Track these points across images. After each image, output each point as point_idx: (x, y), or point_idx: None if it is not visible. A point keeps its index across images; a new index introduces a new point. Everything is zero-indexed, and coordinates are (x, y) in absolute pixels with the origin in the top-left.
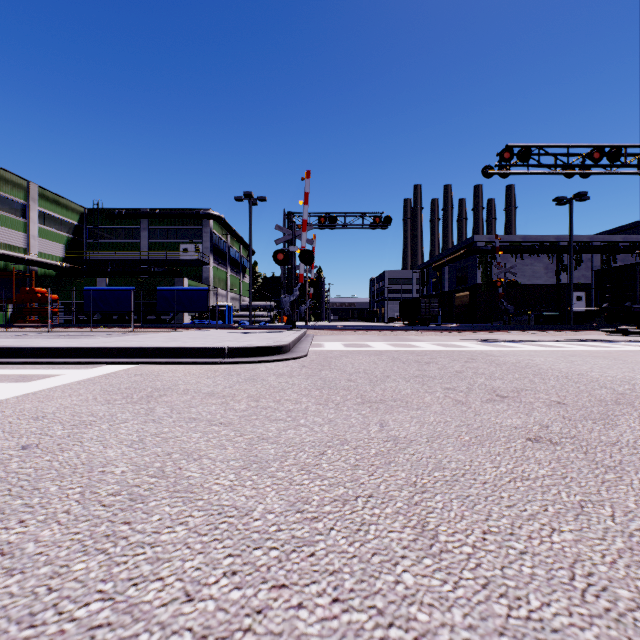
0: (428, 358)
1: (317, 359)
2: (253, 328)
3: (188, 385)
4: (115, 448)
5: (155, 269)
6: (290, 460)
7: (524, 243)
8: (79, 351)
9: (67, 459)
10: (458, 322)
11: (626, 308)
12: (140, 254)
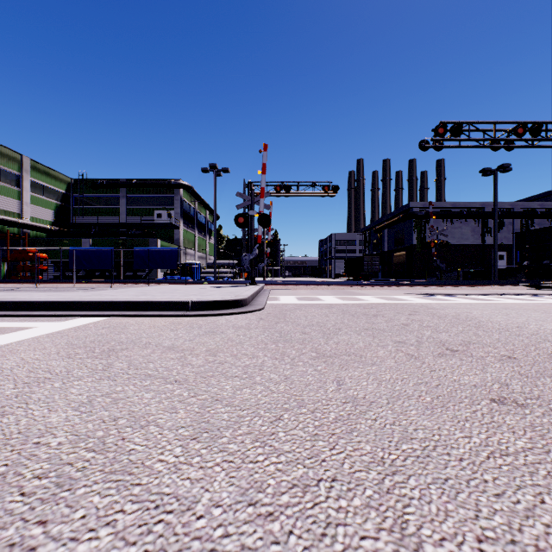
0: (375, 311)
1: (273, 312)
2: (217, 283)
3: (151, 338)
4: (60, 412)
5: (132, 232)
6: (244, 427)
7: (454, 209)
8: (55, 305)
9: (4, 426)
10: (396, 278)
11: (544, 265)
12: (119, 219)
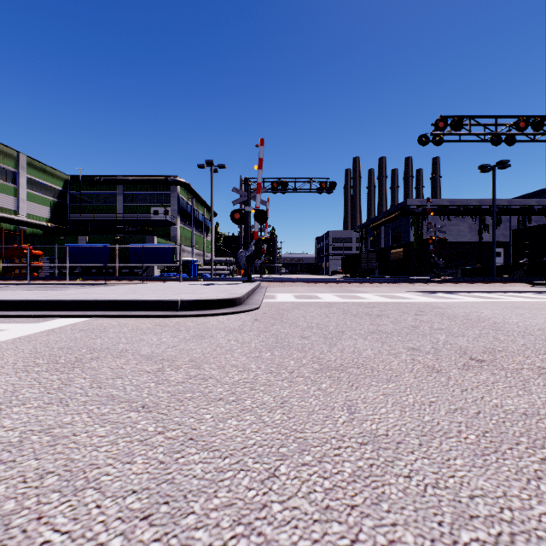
0: (377, 310)
1: (269, 311)
2: (213, 280)
3: (129, 344)
4: None
5: (129, 229)
6: (222, 493)
7: (451, 206)
8: (35, 304)
9: None
10: (393, 275)
11: (544, 262)
12: (116, 215)
